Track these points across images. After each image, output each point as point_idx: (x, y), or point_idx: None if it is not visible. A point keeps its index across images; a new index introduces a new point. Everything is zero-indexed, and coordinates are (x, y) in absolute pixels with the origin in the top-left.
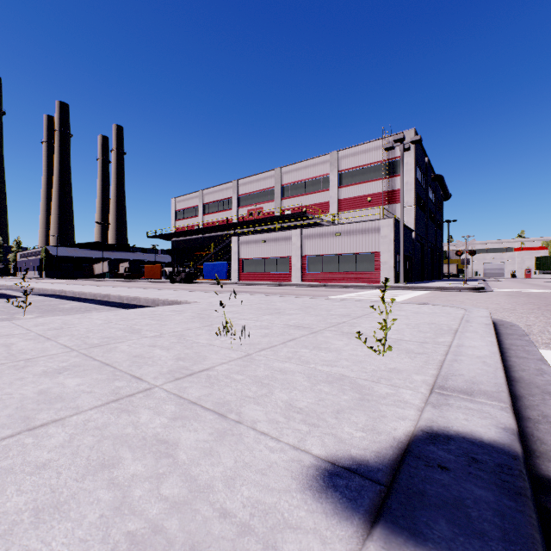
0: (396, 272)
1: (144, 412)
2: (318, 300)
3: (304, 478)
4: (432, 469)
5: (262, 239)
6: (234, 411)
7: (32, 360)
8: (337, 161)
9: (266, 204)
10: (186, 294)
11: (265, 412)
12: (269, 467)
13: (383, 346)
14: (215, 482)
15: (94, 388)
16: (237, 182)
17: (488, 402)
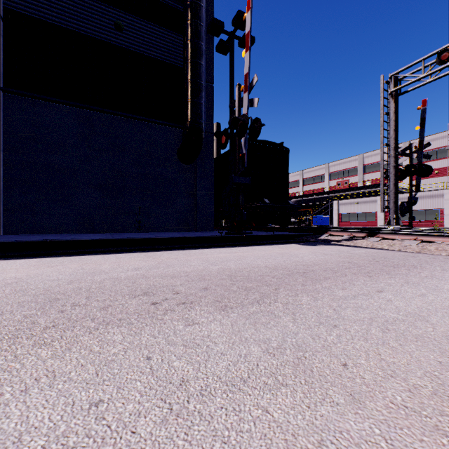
0: None
1: None
2: None
3: None
4: None
5: (355, 202)
6: None
7: None
8: None
9: (351, 177)
10: None
11: None
12: None
13: None
14: None
15: None
16: (328, 165)
17: None
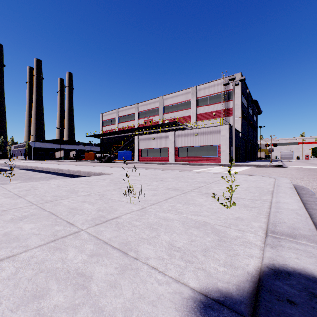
0: (230, 156)
1: (71, 250)
2: (186, 173)
3: (185, 309)
4: (283, 303)
5: (152, 137)
6: (133, 249)
7: (6, 211)
8: (196, 92)
9: (154, 117)
10: (107, 169)
11: (154, 251)
12: (157, 299)
13: (230, 202)
14: (117, 313)
15: (41, 231)
16: (137, 104)
17: (308, 243)
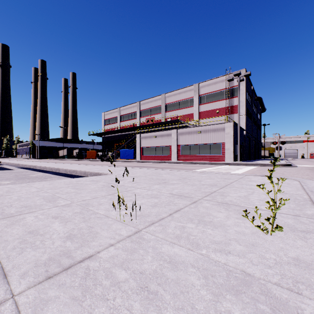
0: (235, 155)
1: None
2: (190, 173)
3: None
4: None
5: (154, 135)
6: None
7: None
8: (198, 89)
9: (156, 115)
10: (106, 168)
11: None
12: None
13: (271, 225)
14: None
15: None
16: (139, 103)
17: None
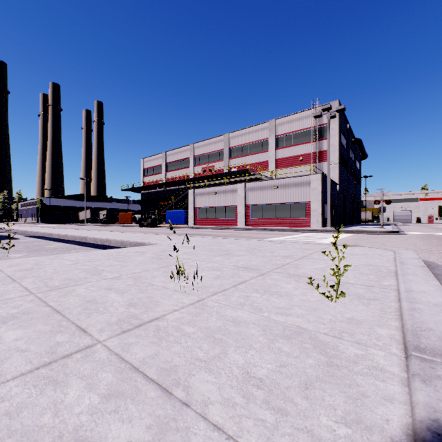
0: (324, 218)
1: (74, 385)
2: (262, 242)
3: None
4: None
5: (213, 191)
6: (181, 383)
7: None
8: (275, 127)
9: (216, 163)
10: (150, 236)
11: (218, 386)
12: None
13: (336, 292)
14: None
15: (31, 345)
16: (193, 146)
17: None
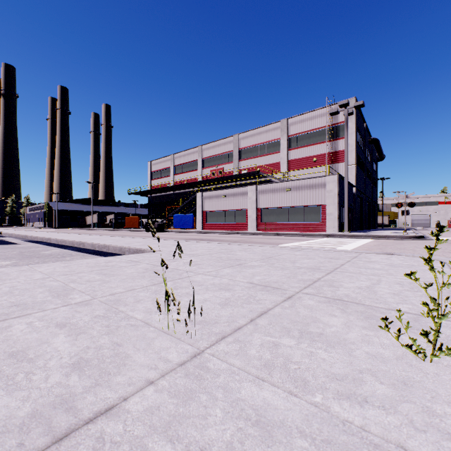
0: (340, 222)
1: None
2: (278, 249)
3: None
4: None
5: (222, 194)
6: None
7: None
8: (287, 127)
9: (226, 165)
10: (153, 241)
11: None
12: None
13: (433, 345)
14: None
15: None
16: (201, 147)
17: None
